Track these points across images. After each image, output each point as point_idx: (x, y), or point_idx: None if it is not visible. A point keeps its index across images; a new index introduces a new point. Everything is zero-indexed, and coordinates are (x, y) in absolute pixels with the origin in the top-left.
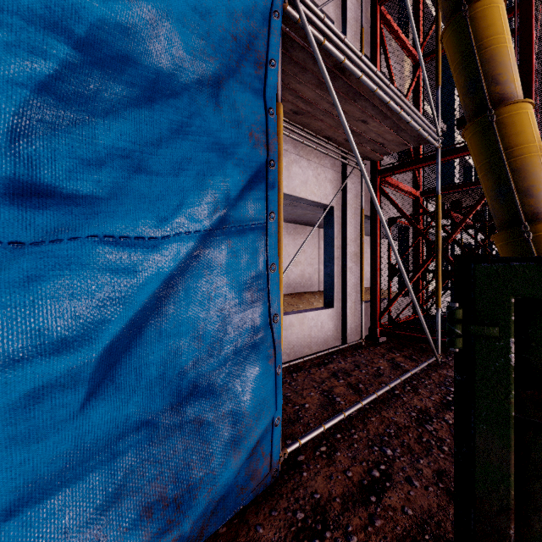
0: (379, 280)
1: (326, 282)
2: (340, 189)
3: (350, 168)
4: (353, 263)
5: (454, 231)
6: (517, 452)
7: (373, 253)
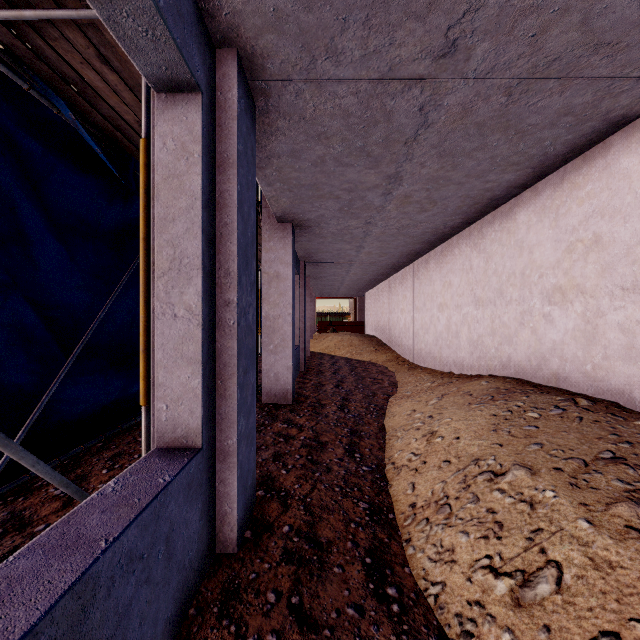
0: None
1: None
2: None
3: None
4: None
5: None
6: None
7: None
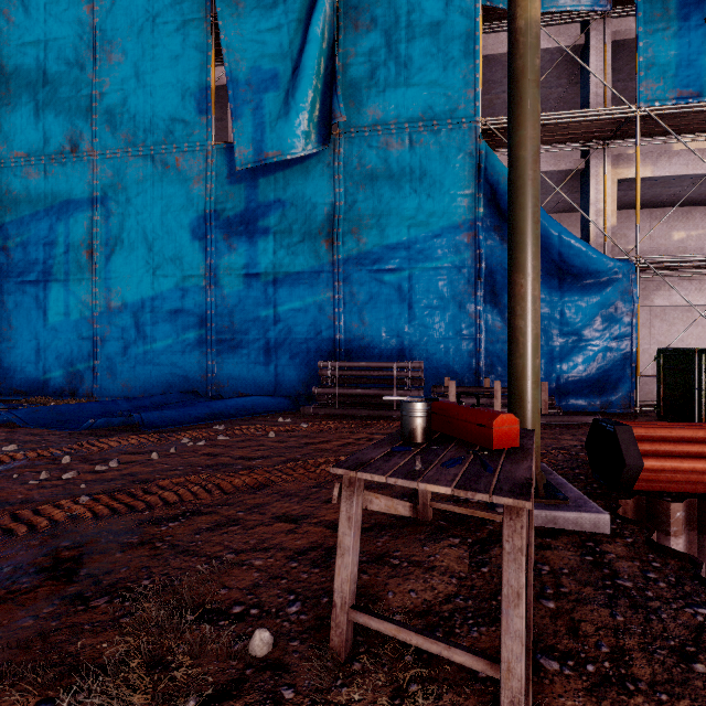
0: None
1: None
2: None
3: None
4: None
5: None
6: (663, 376)
7: None
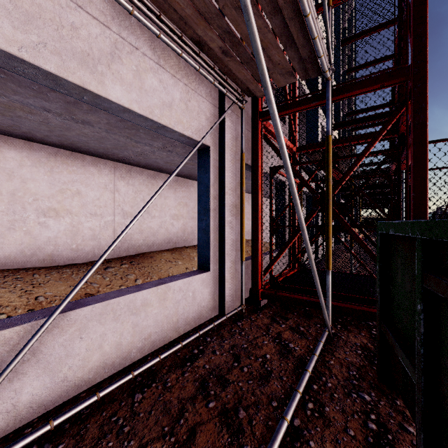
0: (261, 236)
1: (201, 239)
2: (217, 123)
3: (229, 104)
4: (233, 217)
5: (341, 181)
6: None
7: (254, 205)
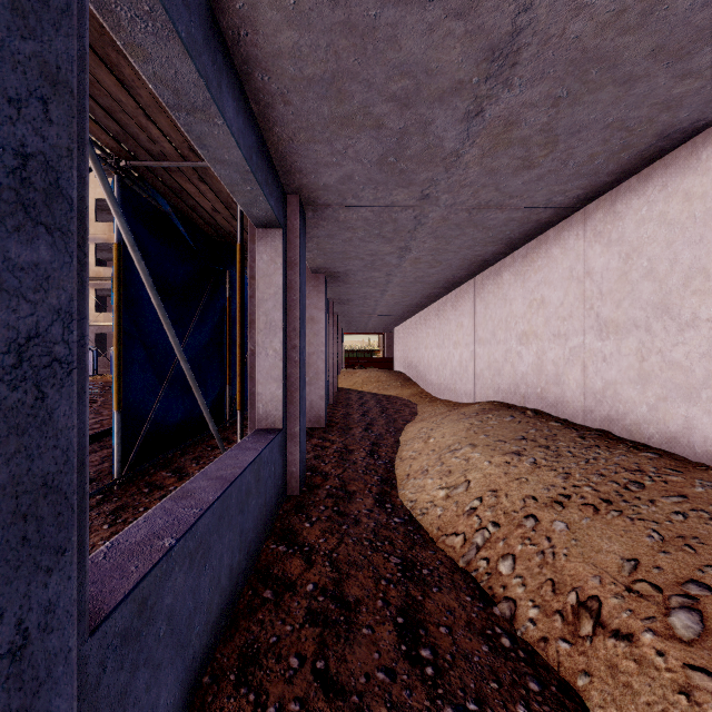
0: None
1: None
2: None
3: None
4: None
5: None
6: None
7: None
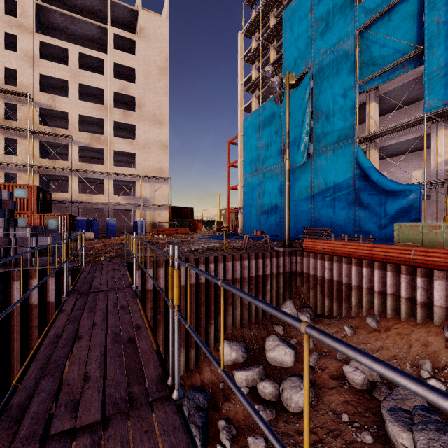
0: None
1: None
2: None
3: None
4: None
5: None
6: None
7: None
